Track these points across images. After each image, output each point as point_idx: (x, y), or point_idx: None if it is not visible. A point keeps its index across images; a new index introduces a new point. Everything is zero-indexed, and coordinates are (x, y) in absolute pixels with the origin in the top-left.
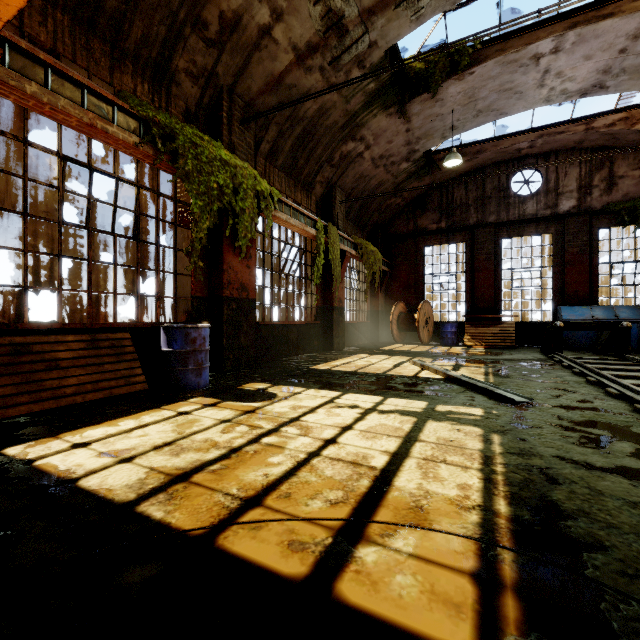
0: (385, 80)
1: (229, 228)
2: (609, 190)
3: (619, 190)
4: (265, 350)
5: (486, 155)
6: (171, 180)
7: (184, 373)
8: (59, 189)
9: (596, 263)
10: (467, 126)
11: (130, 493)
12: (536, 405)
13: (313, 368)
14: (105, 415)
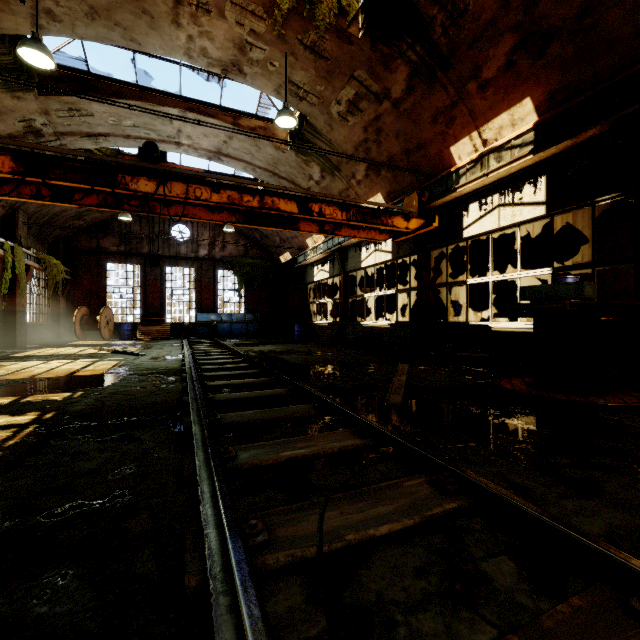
0: None
1: None
2: (223, 249)
3: (228, 250)
4: None
5: None
6: None
7: None
8: None
9: (217, 289)
10: None
11: None
12: (149, 355)
13: (12, 356)
14: None
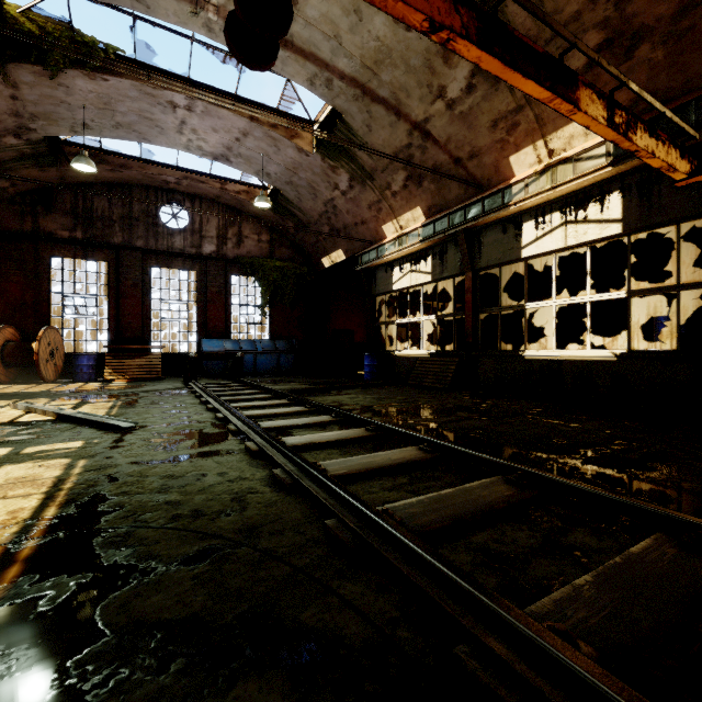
0: None
1: None
2: (239, 245)
3: (245, 247)
4: None
5: (133, 173)
6: None
7: None
8: None
9: (230, 303)
10: (106, 133)
11: None
12: (143, 427)
13: None
14: None
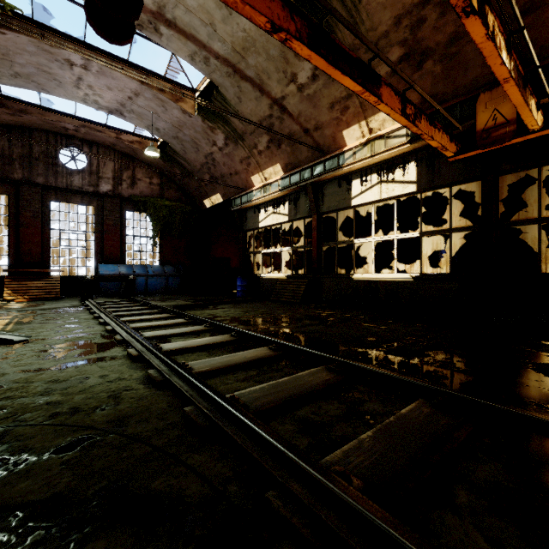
0: None
1: None
2: (133, 186)
3: (138, 188)
4: None
5: (32, 118)
6: None
7: None
8: None
9: (125, 234)
10: (4, 80)
11: None
12: (36, 340)
13: None
14: None
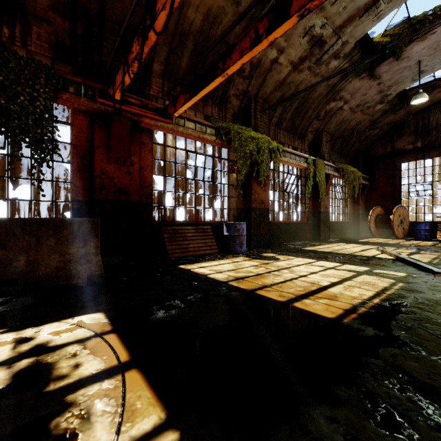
0: (356, 59)
1: (255, 172)
2: None
3: None
4: (274, 237)
5: None
6: (228, 153)
7: (234, 245)
8: (185, 165)
9: None
10: (436, 67)
11: (224, 280)
12: None
13: (303, 249)
14: (205, 260)
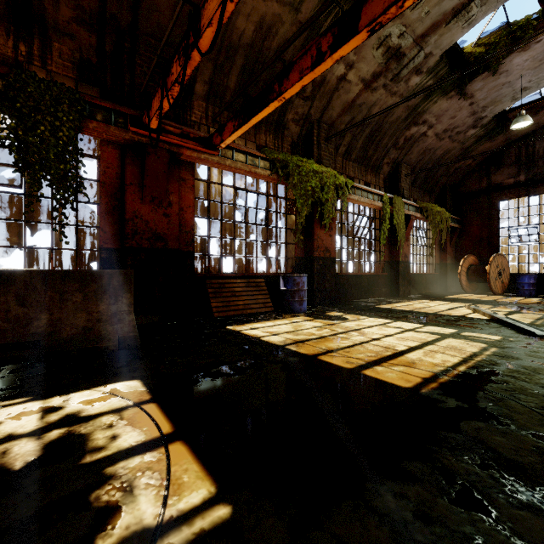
0: (442, 75)
1: (318, 213)
2: None
3: None
4: (342, 293)
5: None
6: (286, 191)
7: (293, 303)
8: (234, 205)
9: None
10: (543, 83)
11: (281, 343)
12: None
13: (377, 307)
14: (258, 320)
